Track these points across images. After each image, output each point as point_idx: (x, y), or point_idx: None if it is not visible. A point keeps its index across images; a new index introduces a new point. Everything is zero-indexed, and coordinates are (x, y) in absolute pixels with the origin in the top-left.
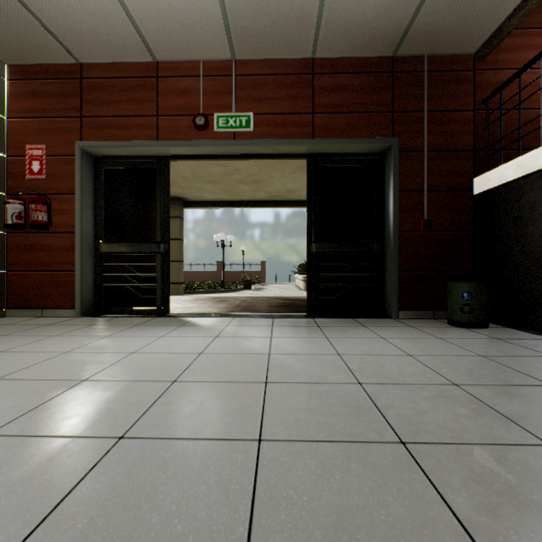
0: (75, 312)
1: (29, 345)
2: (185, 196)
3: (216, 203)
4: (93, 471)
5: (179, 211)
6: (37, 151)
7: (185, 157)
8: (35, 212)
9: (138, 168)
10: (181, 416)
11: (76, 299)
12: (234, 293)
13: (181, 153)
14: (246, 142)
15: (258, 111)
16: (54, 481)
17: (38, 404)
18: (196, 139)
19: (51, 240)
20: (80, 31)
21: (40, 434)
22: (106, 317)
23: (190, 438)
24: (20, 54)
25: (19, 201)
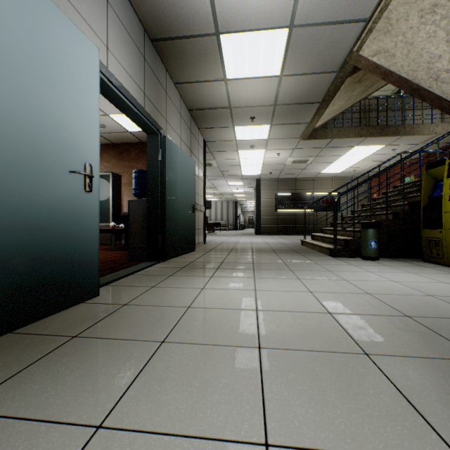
0: None
1: None
2: None
3: None
4: None
5: None
6: (375, 195)
7: None
8: None
9: None
10: None
11: None
12: None
13: None
14: None
15: (414, 174)
16: None
17: None
18: None
19: None
20: (375, 170)
21: None
22: None
23: None
24: (370, 174)
25: None
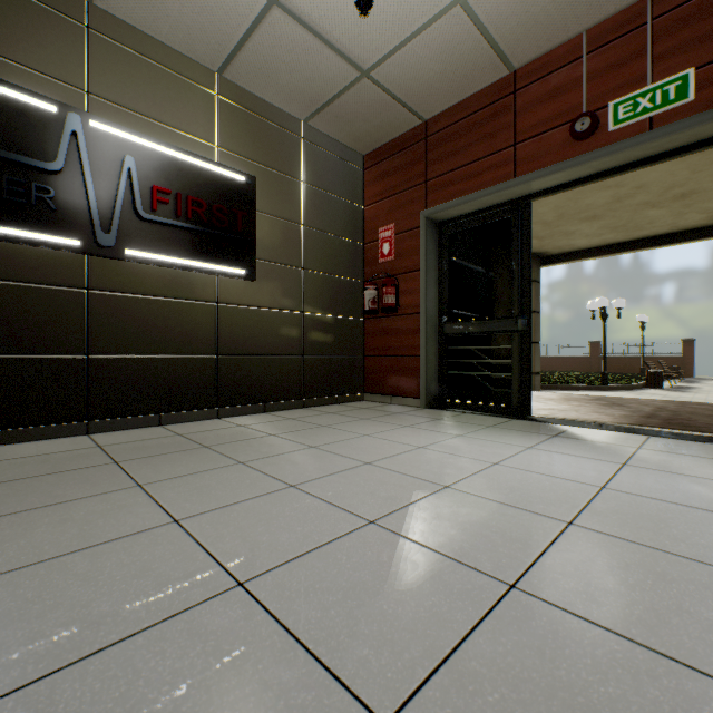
0: (420, 402)
1: (386, 433)
2: (543, 249)
3: (593, 251)
4: (487, 620)
5: (534, 272)
6: (387, 232)
7: (555, 190)
8: (386, 296)
9: (487, 223)
10: (601, 589)
11: (421, 387)
12: (625, 392)
13: (548, 185)
14: (677, 126)
15: (707, 58)
16: (444, 611)
17: (407, 502)
18: (573, 156)
19: (398, 324)
20: (426, 84)
21: (416, 540)
22: (450, 411)
23: (633, 640)
24: (374, 140)
25: (373, 286)
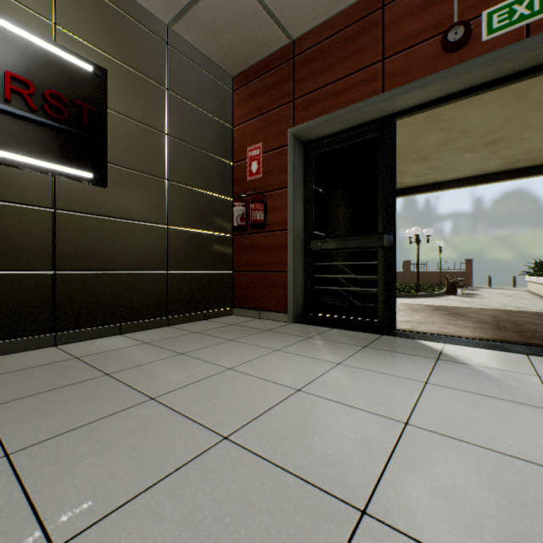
0: (287, 317)
1: (254, 363)
2: None
3: (418, 188)
4: None
5: None
6: (255, 151)
7: (420, 107)
8: (254, 212)
9: (352, 142)
10: None
11: (288, 302)
12: (434, 299)
13: (415, 103)
14: None
15: None
16: None
17: None
18: (444, 68)
19: (266, 240)
20: None
21: None
22: (318, 326)
23: None
24: (242, 58)
25: (241, 203)
